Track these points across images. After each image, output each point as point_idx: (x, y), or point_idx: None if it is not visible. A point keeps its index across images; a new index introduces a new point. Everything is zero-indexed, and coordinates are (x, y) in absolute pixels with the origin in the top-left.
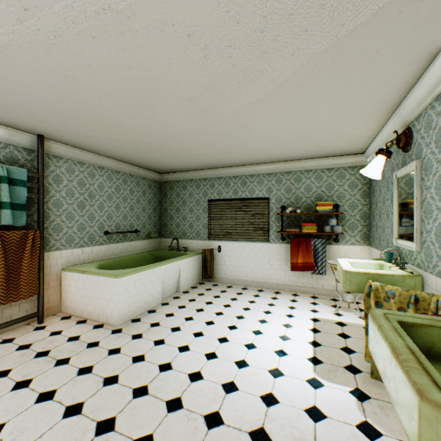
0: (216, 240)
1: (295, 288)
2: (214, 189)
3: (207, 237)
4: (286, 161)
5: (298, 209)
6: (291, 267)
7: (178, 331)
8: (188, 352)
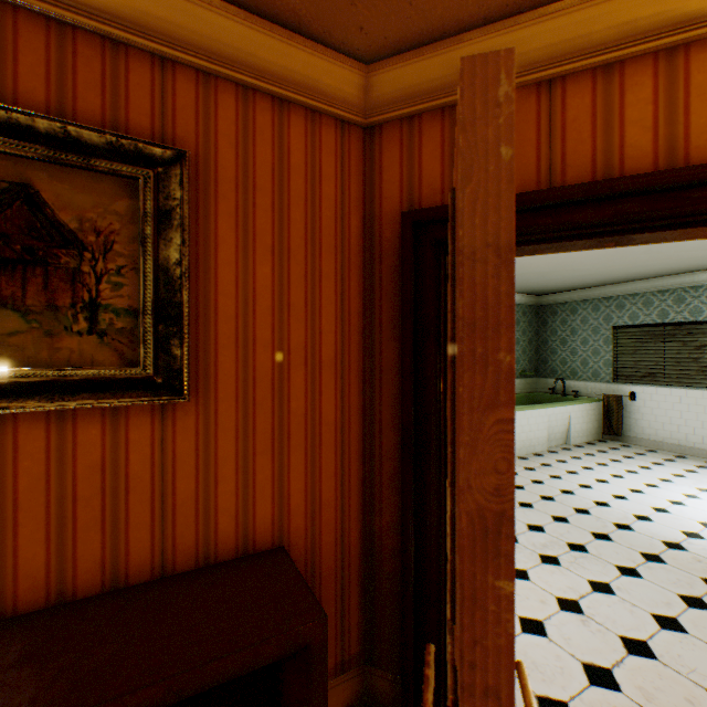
0: (626, 383)
1: None
2: (623, 312)
3: (609, 378)
4: None
5: None
6: None
7: (574, 474)
8: (590, 489)
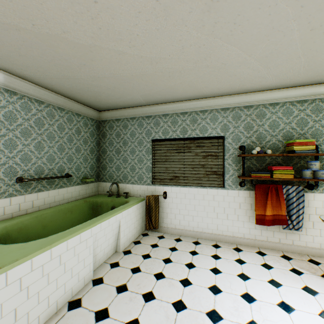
0: (161, 184)
1: (257, 243)
2: (159, 128)
3: (150, 181)
4: (247, 93)
5: (269, 149)
6: (257, 219)
7: None
8: None
